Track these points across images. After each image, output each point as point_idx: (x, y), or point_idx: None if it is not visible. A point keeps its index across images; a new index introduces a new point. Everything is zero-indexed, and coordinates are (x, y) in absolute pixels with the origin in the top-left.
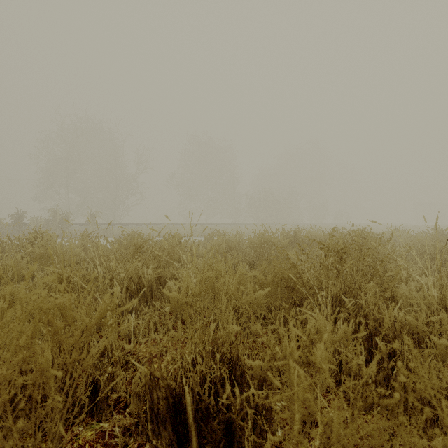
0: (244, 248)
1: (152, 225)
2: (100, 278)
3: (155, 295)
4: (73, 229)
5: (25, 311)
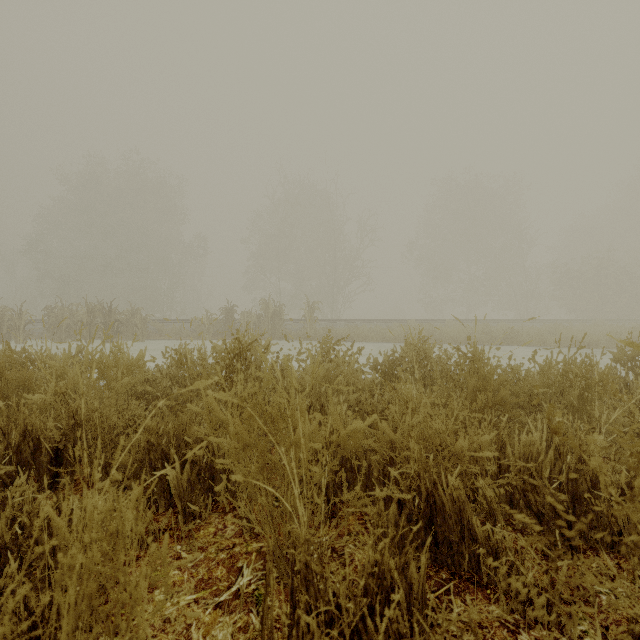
0: None
1: (389, 321)
2: None
3: None
4: (286, 327)
5: None
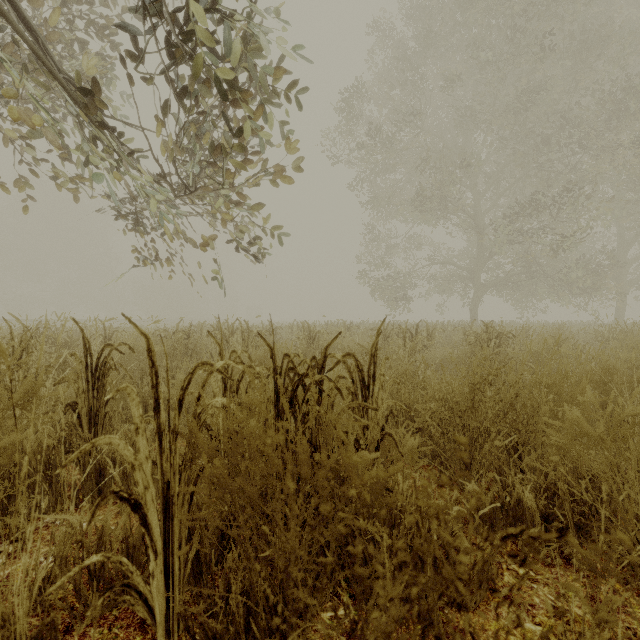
0: None
1: None
2: None
3: None
4: None
5: None
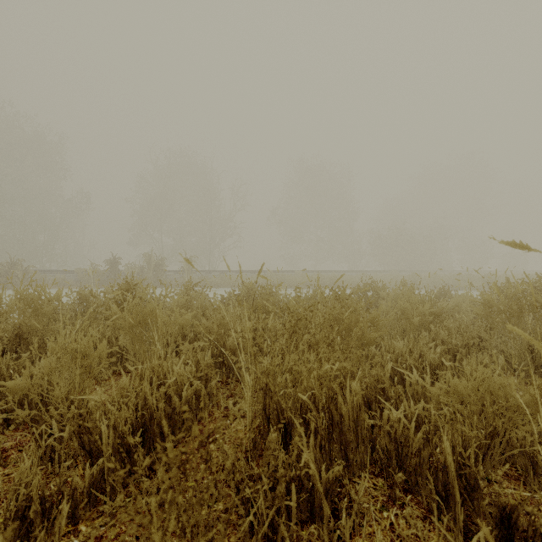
0: (450, 314)
1: (254, 272)
2: (247, 396)
3: (361, 438)
4: (167, 277)
5: (99, 468)
